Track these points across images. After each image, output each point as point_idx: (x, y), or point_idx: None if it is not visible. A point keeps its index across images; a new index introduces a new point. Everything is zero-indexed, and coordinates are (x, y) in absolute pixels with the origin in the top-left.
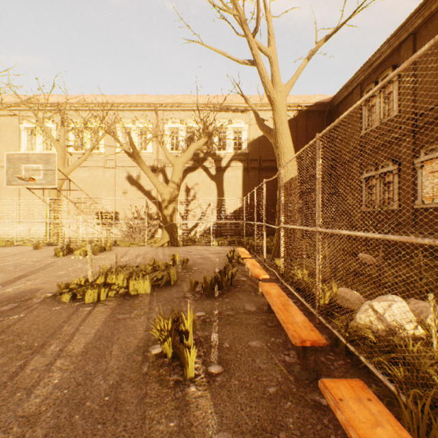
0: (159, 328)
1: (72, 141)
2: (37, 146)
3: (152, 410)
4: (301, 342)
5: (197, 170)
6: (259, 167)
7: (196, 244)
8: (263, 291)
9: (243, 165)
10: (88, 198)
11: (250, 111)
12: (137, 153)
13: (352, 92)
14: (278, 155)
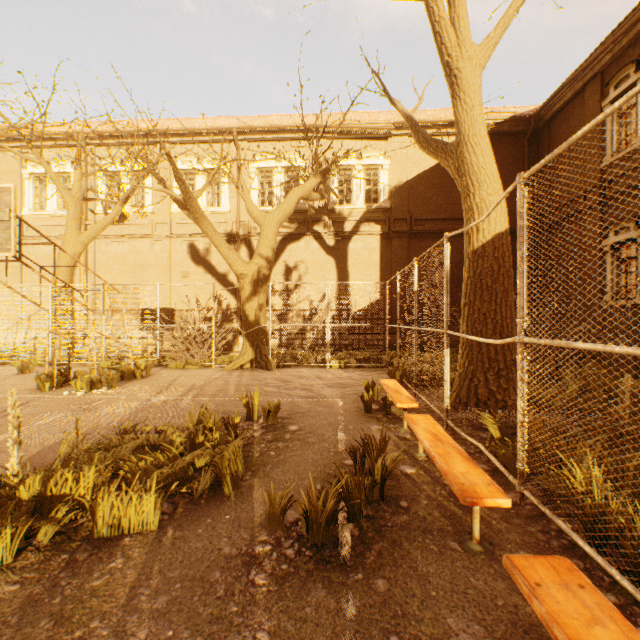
0: None
1: (101, 193)
2: (49, 203)
3: None
4: None
5: (303, 239)
6: (409, 231)
7: (301, 365)
8: None
9: (381, 229)
10: (116, 284)
11: (393, 136)
12: (191, 199)
13: (581, 90)
14: (465, 188)
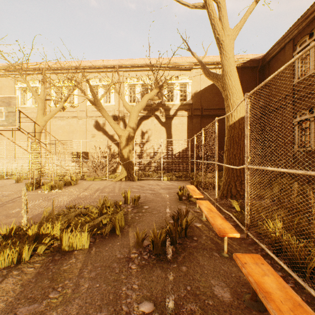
0: None
1: (53, 96)
2: (28, 101)
3: None
4: None
5: (150, 118)
6: (201, 115)
7: (149, 179)
8: (252, 282)
9: (187, 114)
10: (61, 140)
11: (193, 69)
12: (97, 100)
13: (283, 47)
14: (226, 96)
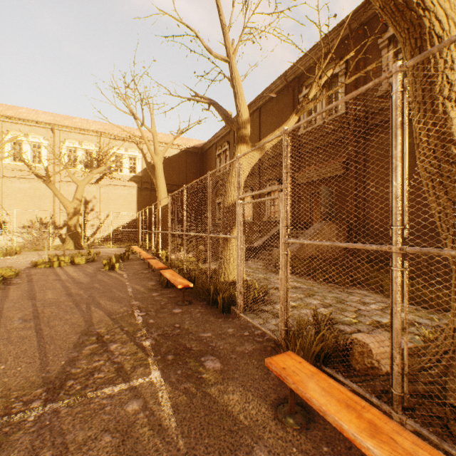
0: (104, 262)
1: None
2: None
3: (109, 273)
4: (147, 258)
5: (96, 186)
6: (151, 188)
7: (98, 248)
8: (141, 254)
9: (137, 186)
10: None
11: (143, 143)
12: (49, 178)
13: (212, 146)
14: (157, 191)
